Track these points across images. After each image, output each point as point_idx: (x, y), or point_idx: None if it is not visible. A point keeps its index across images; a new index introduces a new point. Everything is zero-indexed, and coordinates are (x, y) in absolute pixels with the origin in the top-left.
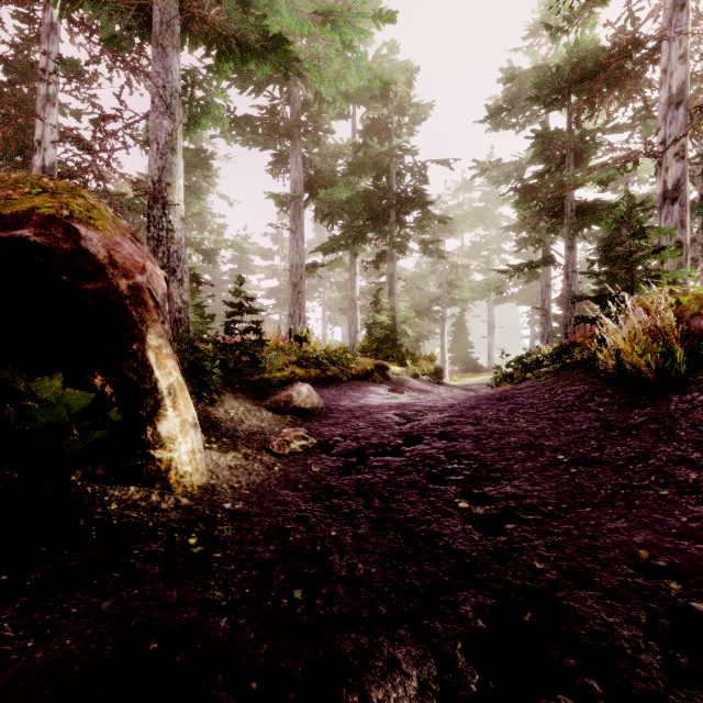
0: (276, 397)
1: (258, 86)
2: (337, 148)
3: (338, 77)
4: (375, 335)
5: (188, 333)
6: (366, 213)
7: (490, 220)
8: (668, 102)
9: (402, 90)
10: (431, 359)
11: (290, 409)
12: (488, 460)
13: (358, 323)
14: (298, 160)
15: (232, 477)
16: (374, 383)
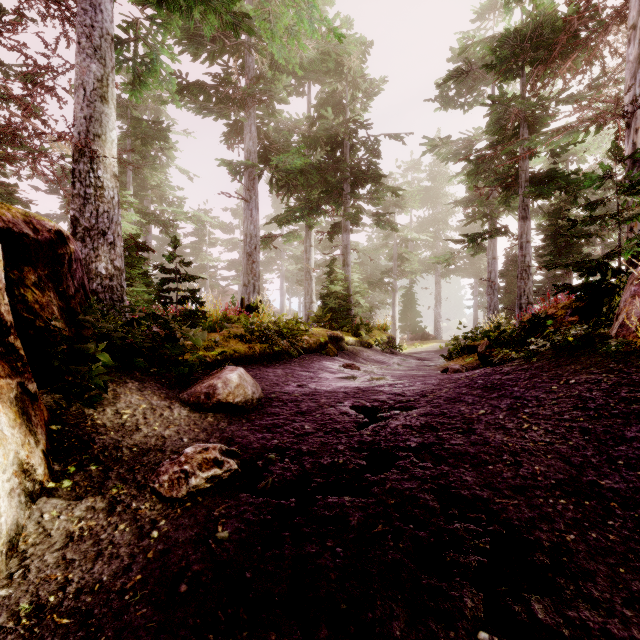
0: (196, 386)
1: (212, 53)
2: (293, 123)
3: (290, 33)
4: (329, 305)
5: (121, 302)
6: (320, 185)
7: (437, 198)
8: (638, 59)
9: (356, 65)
10: (383, 329)
11: (213, 404)
12: (512, 516)
13: (313, 293)
14: (252, 130)
15: (56, 569)
16: (327, 357)
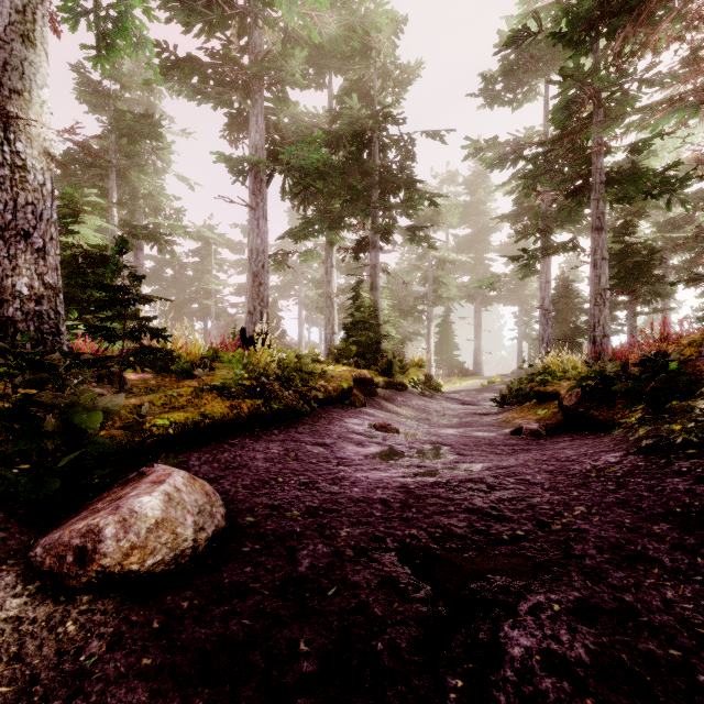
0: (68, 525)
1: (208, 24)
2: (311, 119)
3: None
4: (354, 337)
5: (56, 336)
6: (344, 192)
7: (476, 214)
8: None
9: (386, 47)
10: (419, 365)
11: (88, 579)
12: None
13: (335, 323)
14: (259, 121)
15: None
16: (352, 409)
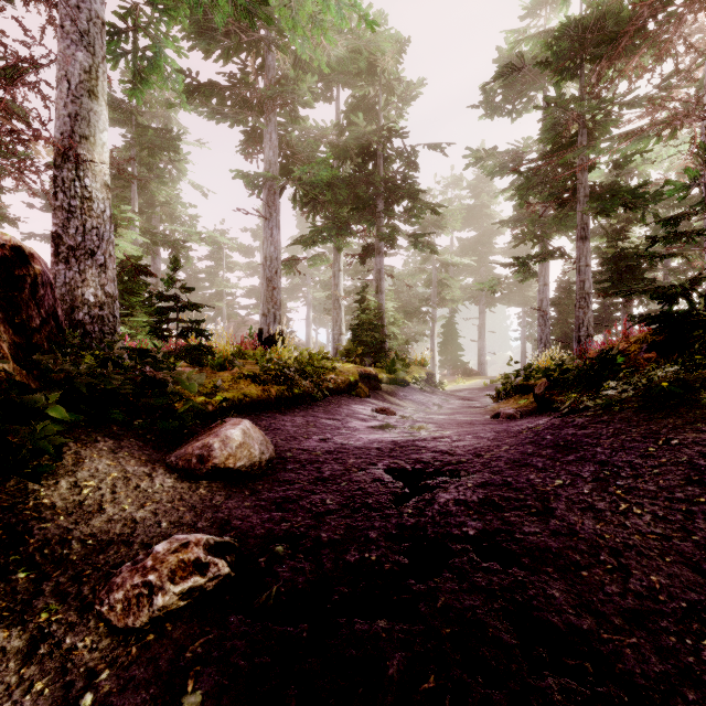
0: (187, 446)
1: (226, 50)
2: (319, 132)
3: (315, 23)
4: (360, 338)
5: (114, 335)
6: (350, 202)
7: (480, 217)
8: None
9: (391, 66)
10: (422, 364)
11: (207, 470)
12: (632, 667)
13: (343, 324)
14: (272, 138)
15: None
16: (358, 398)
